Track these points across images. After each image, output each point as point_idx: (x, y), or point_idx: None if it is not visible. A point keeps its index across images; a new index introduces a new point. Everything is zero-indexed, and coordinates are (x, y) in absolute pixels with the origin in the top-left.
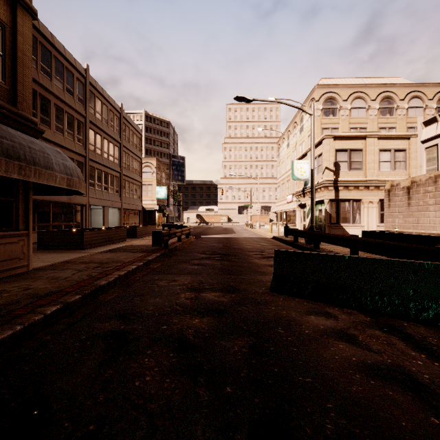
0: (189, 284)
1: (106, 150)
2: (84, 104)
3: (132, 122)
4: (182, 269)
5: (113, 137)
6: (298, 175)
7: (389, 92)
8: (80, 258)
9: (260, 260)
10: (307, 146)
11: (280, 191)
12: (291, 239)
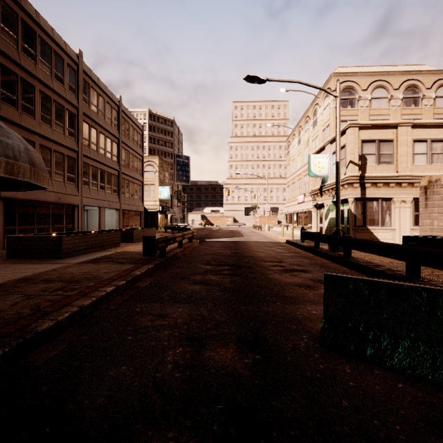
0: (184, 324)
1: (102, 145)
2: (77, 94)
3: (132, 116)
4: (178, 292)
5: (111, 131)
6: (315, 171)
7: (414, 80)
8: (47, 273)
9: (281, 276)
10: (322, 141)
11: (290, 191)
12: (309, 244)
